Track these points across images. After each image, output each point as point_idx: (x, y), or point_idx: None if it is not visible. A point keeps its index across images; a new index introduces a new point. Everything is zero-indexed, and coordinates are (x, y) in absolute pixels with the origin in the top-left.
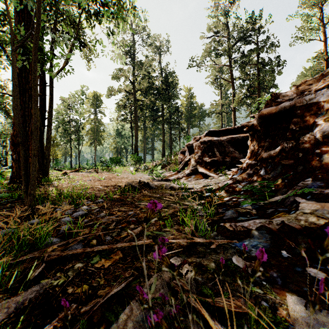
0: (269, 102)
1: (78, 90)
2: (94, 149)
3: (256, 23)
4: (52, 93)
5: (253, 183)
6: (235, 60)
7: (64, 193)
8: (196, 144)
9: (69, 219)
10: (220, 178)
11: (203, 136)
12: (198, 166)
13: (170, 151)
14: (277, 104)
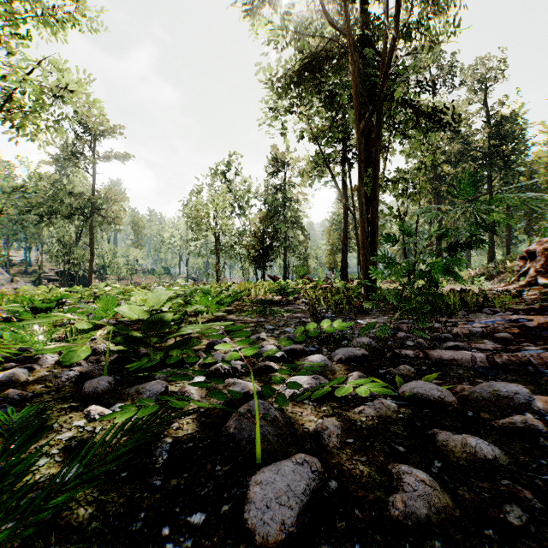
0: None
1: None
2: None
3: None
4: None
5: None
6: None
7: None
8: (537, 250)
9: None
10: None
11: None
12: (538, 276)
13: (507, 251)
14: None
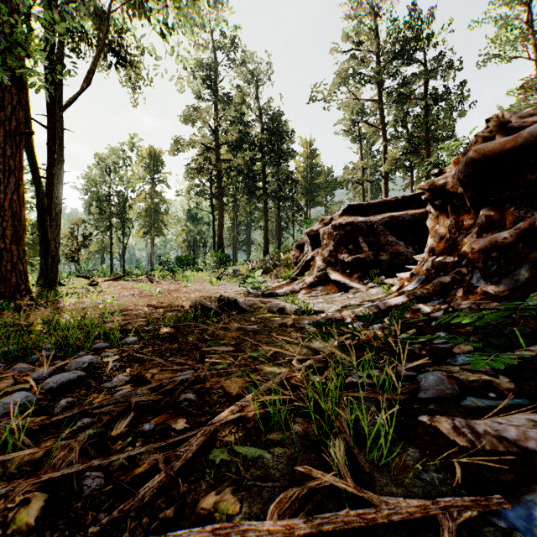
0: (480, 137)
1: (123, 143)
2: (151, 243)
3: (423, 30)
4: (62, 137)
5: (459, 303)
6: (387, 92)
7: (59, 323)
8: (324, 230)
9: (23, 397)
10: (372, 291)
11: (338, 215)
12: (329, 269)
13: (278, 246)
14: (507, 135)
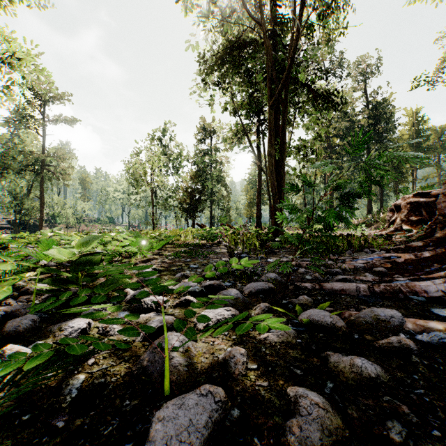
0: None
1: None
2: None
3: None
4: None
5: None
6: None
7: None
8: (402, 204)
9: None
10: None
11: (410, 197)
12: (403, 224)
13: (380, 205)
14: None
